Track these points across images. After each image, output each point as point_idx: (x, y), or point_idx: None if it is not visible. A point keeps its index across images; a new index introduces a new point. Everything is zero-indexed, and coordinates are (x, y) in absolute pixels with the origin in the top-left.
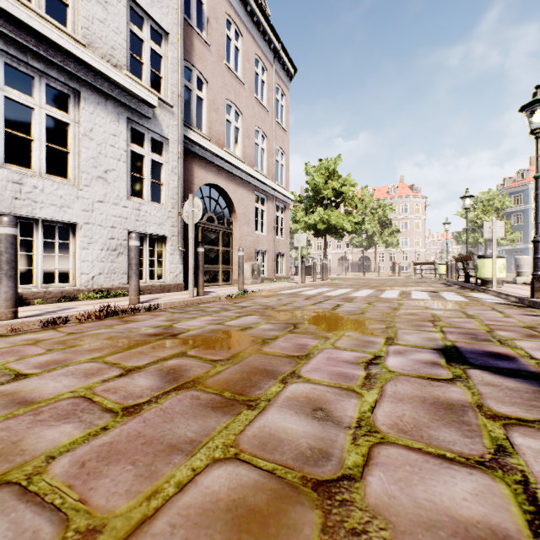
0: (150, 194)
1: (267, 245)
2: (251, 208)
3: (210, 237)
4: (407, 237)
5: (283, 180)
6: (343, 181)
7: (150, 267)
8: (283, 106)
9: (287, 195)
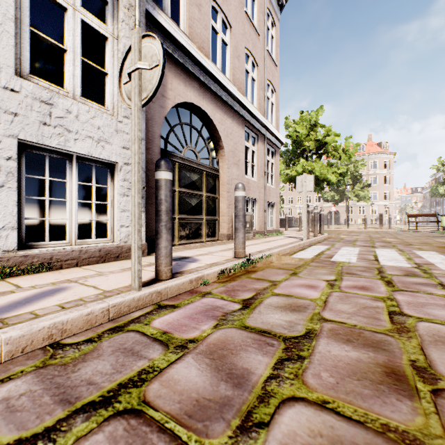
0: (79, 83)
1: (257, 192)
2: (241, 147)
3: (190, 178)
4: (376, 191)
5: (273, 120)
6: (327, 132)
7: (96, 216)
8: (273, 38)
9: (278, 136)
